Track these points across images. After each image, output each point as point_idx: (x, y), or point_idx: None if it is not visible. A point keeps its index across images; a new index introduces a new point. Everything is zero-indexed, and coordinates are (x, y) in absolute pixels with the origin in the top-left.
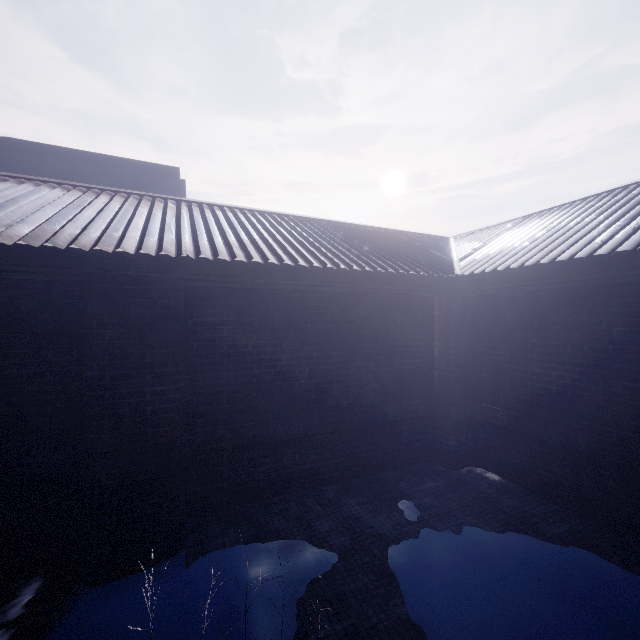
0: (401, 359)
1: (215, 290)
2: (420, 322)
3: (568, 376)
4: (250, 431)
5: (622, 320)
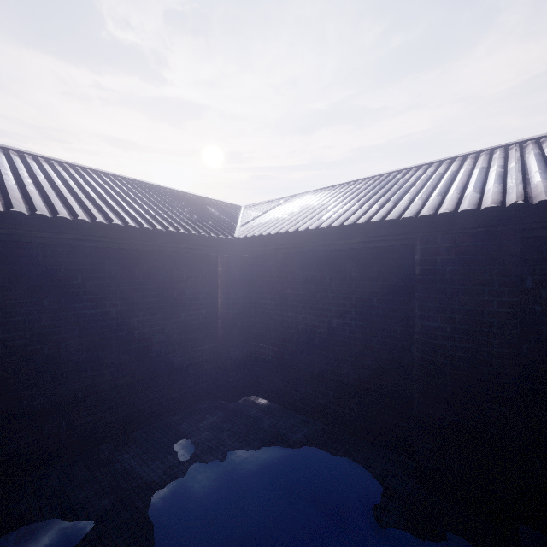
0: (187, 311)
1: None
2: (206, 277)
3: (308, 317)
4: None
5: (337, 276)
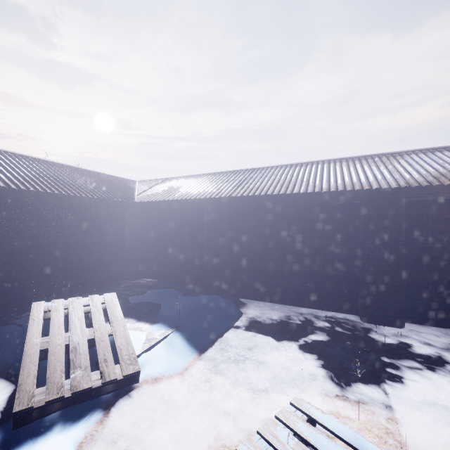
0: (111, 236)
1: (12, 202)
2: (120, 220)
3: (170, 238)
4: (33, 270)
5: (181, 219)
